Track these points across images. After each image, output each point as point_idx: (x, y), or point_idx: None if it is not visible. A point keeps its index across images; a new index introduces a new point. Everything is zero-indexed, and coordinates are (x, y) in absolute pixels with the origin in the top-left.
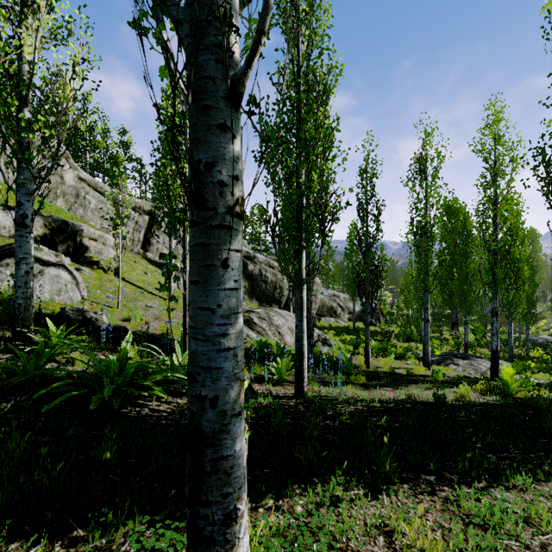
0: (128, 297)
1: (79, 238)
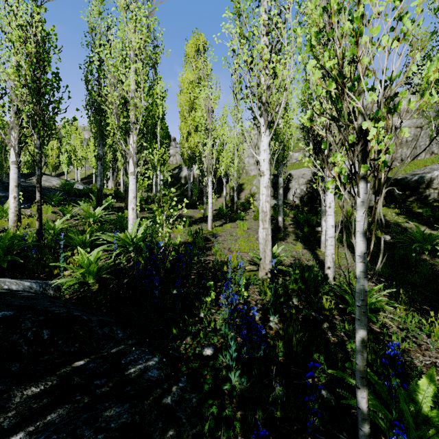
0: None
1: None
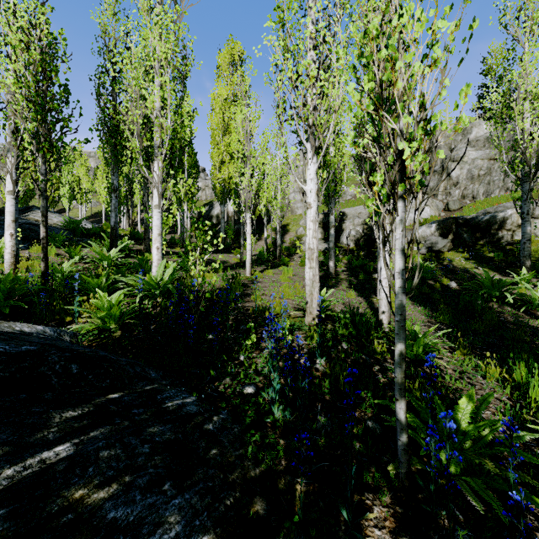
0: None
1: None
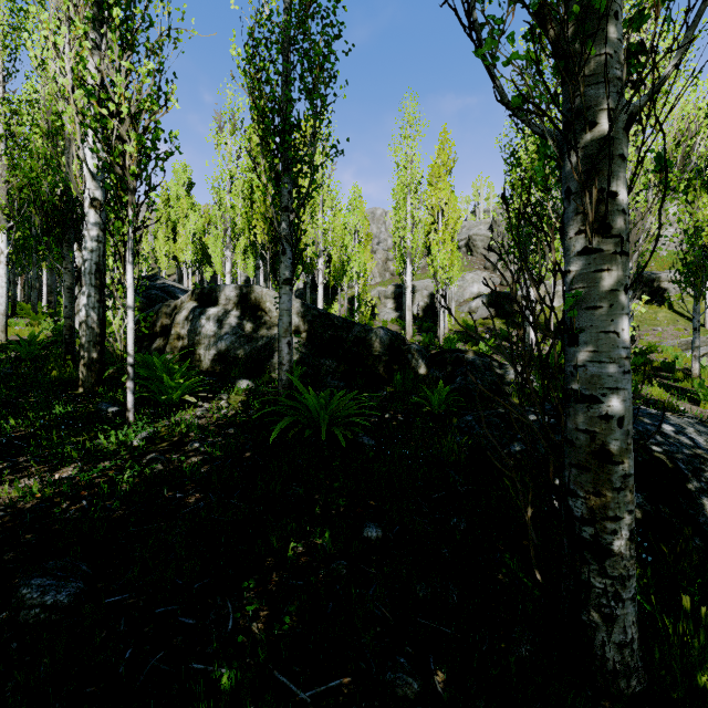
0: (649, 323)
1: (657, 284)
